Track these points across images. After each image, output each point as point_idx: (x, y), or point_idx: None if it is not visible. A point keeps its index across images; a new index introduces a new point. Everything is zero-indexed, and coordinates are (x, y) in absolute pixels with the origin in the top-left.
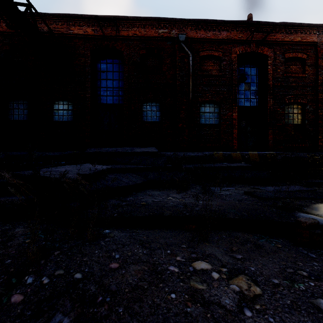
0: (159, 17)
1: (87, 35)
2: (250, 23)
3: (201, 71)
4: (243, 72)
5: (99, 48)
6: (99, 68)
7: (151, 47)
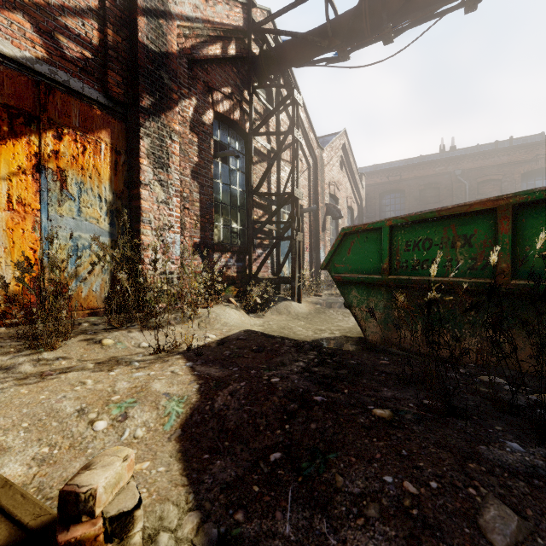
0: (436, 159)
1: (376, 183)
2: (536, 144)
3: (479, 195)
4: (532, 186)
5: (385, 191)
6: (384, 204)
7: (429, 183)
